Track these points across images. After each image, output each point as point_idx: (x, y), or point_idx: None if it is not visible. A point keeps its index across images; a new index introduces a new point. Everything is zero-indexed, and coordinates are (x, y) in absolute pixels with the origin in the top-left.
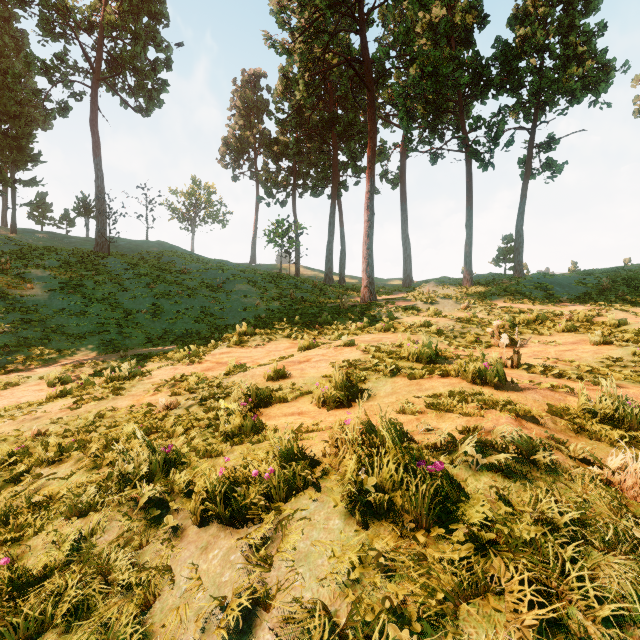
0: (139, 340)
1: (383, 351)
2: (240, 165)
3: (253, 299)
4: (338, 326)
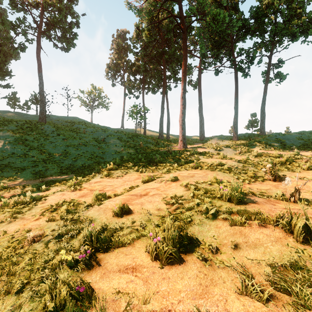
0: (55, 171)
1: (199, 188)
2: (116, 78)
3: (120, 147)
4: (166, 164)
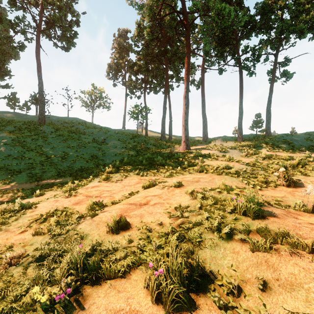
0: (52, 173)
1: (207, 197)
2: (117, 78)
3: (121, 148)
4: (169, 167)
